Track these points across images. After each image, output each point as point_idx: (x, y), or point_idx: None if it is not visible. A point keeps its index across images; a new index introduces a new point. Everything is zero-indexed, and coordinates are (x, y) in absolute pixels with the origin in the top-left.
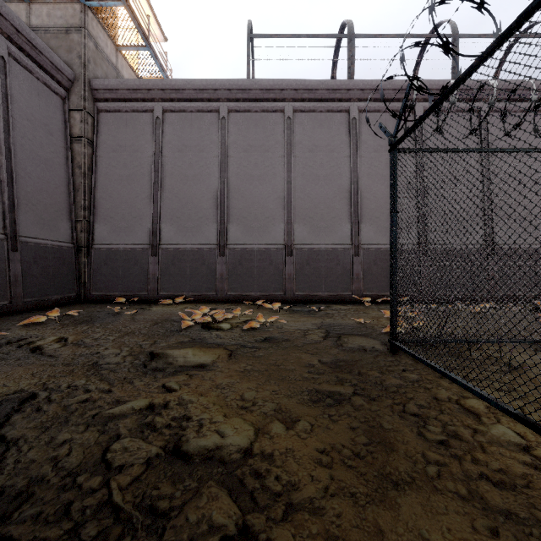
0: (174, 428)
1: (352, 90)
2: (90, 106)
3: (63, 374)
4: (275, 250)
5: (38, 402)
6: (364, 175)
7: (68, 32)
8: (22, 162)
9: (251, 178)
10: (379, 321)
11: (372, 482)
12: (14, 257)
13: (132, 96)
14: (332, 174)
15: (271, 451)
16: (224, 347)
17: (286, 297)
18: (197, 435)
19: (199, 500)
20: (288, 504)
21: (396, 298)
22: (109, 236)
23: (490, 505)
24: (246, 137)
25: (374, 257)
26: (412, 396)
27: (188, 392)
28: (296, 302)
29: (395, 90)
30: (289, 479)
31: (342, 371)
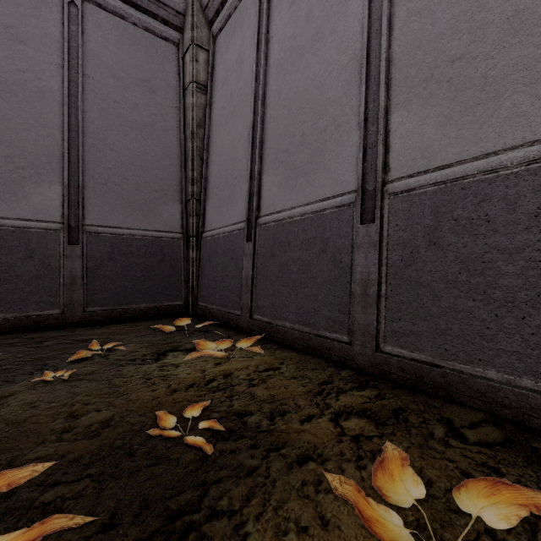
0: None
1: None
2: (202, 36)
3: None
4: None
5: None
6: None
7: None
8: (101, 131)
9: None
10: None
11: None
12: (73, 252)
13: None
14: None
15: None
16: None
17: None
18: None
19: None
20: None
21: None
22: (214, 216)
23: None
24: None
25: None
26: None
27: None
28: None
29: None
30: None
31: None
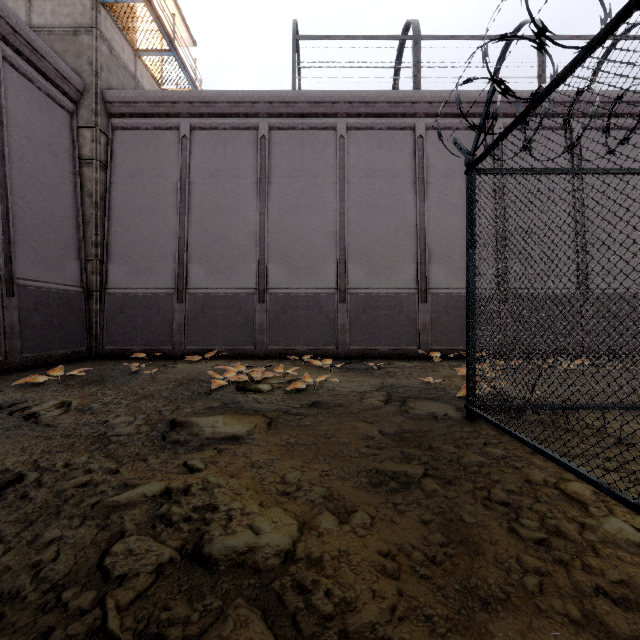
0: (195, 521)
1: (417, 103)
2: (103, 123)
3: (61, 448)
4: (325, 295)
5: (24, 487)
6: (433, 205)
7: (76, 33)
8: (20, 189)
9: (296, 209)
10: (452, 381)
11: (453, 599)
12: (10, 303)
13: (153, 111)
14: (394, 204)
15: (320, 555)
16: (262, 414)
17: (339, 351)
18: (224, 532)
19: (223, 627)
20: (342, 632)
21: (475, 354)
22: (126, 278)
23: (614, 633)
24: (290, 159)
25: (444, 304)
26: (499, 478)
27: (215, 473)
28: (350, 357)
29: (469, 102)
30: (343, 596)
31: (409, 445)
